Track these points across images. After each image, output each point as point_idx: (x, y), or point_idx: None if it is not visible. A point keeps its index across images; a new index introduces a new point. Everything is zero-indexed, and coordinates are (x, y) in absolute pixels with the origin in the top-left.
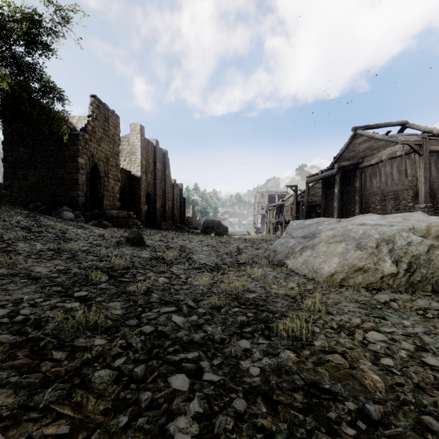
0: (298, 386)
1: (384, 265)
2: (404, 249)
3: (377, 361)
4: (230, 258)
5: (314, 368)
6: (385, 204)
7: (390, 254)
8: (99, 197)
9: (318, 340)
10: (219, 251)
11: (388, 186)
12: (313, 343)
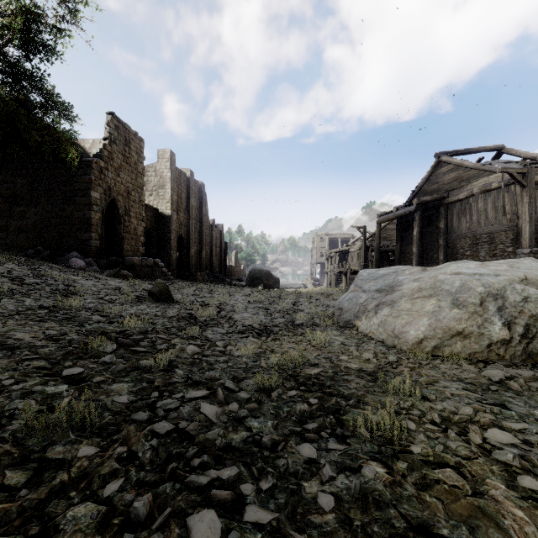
0: (398, 531)
1: (492, 328)
2: (518, 306)
3: (513, 482)
4: (282, 318)
5: (418, 494)
6: (477, 249)
7: (500, 314)
8: (118, 241)
9: (416, 443)
10: (269, 308)
11: (481, 227)
12: (409, 448)
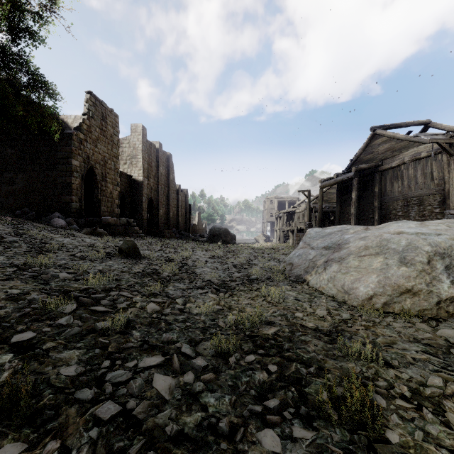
0: None
1: (440, 286)
2: None
3: None
4: (239, 273)
5: None
6: (408, 210)
7: (448, 272)
8: (96, 203)
9: (391, 427)
10: (227, 263)
11: (411, 191)
12: (384, 435)
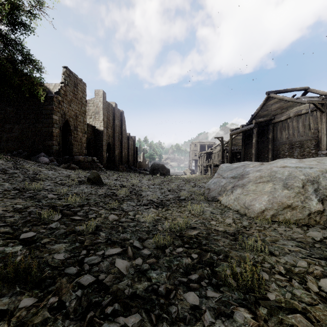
0: None
1: (311, 203)
2: None
3: None
4: (172, 195)
5: None
6: (293, 151)
7: (316, 193)
8: (70, 146)
9: (271, 291)
10: (163, 188)
11: (295, 137)
12: (266, 295)
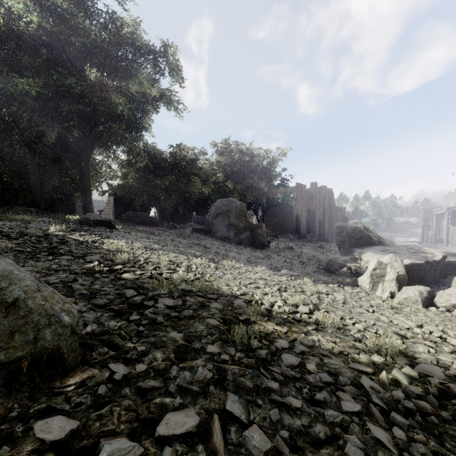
0: None
1: None
2: None
3: None
4: None
5: None
6: None
7: None
8: (298, 227)
9: None
10: None
11: None
12: None
